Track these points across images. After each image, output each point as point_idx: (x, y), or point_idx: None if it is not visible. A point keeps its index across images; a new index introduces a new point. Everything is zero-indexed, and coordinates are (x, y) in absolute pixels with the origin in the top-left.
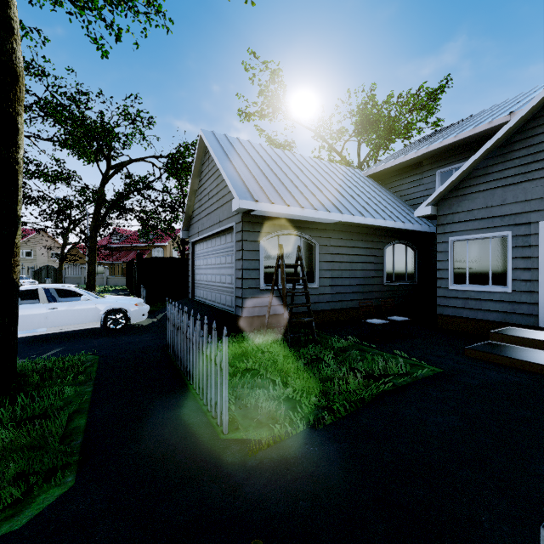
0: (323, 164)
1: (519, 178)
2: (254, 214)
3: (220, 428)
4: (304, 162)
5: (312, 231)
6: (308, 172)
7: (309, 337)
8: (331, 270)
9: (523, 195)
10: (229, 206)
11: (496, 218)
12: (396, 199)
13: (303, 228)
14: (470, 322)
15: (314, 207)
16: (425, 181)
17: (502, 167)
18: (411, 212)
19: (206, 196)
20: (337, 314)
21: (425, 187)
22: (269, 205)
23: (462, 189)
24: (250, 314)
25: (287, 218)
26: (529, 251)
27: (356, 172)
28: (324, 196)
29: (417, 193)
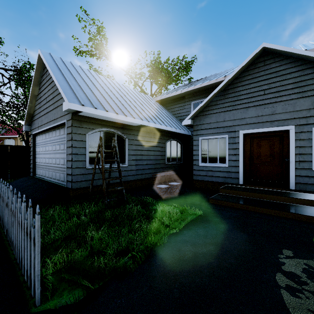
0: (131, 90)
1: (231, 108)
2: (81, 115)
3: (33, 300)
4: (119, 87)
5: (123, 130)
6: (121, 93)
7: (121, 199)
8: (135, 155)
9: (232, 116)
10: (61, 107)
11: (221, 128)
12: (172, 115)
13: (117, 127)
14: (209, 183)
15: (125, 114)
16: (186, 107)
17: (224, 101)
18: (179, 123)
19: (45, 100)
20: (139, 182)
21: (186, 110)
22: (93, 109)
23: (205, 112)
24: (78, 186)
25: (106, 120)
26: (235, 145)
27: (150, 98)
28: (131, 108)
29: (182, 113)
